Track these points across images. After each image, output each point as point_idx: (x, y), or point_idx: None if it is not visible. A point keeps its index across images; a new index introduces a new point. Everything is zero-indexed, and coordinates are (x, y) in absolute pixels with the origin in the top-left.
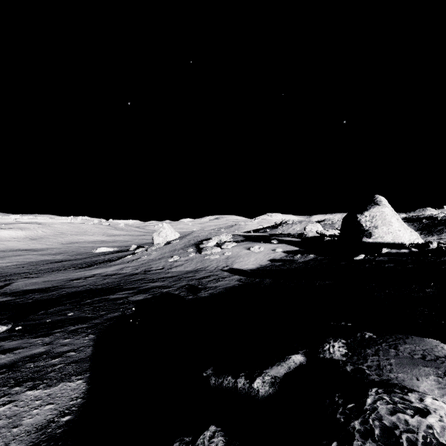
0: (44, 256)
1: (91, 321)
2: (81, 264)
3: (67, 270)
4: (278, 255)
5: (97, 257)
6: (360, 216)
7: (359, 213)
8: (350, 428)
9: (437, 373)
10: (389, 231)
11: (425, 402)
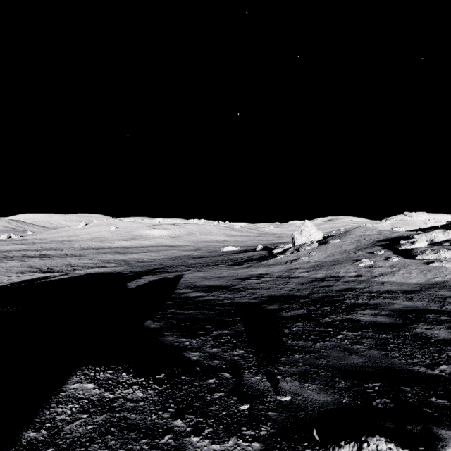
0: (184, 252)
1: None
2: (225, 261)
3: (220, 266)
4: None
5: (231, 255)
6: None
7: None
8: None
9: None
10: None
11: None
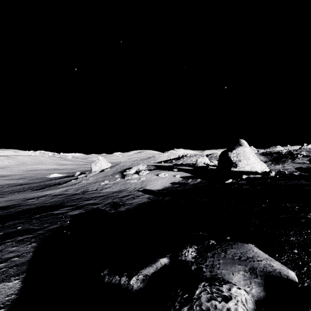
0: (9, 181)
1: (36, 232)
2: (36, 187)
3: (25, 192)
4: (177, 179)
5: (50, 181)
6: (230, 153)
7: (230, 151)
8: None
9: (245, 269)
10: (248, 163)
11: (231, 291)
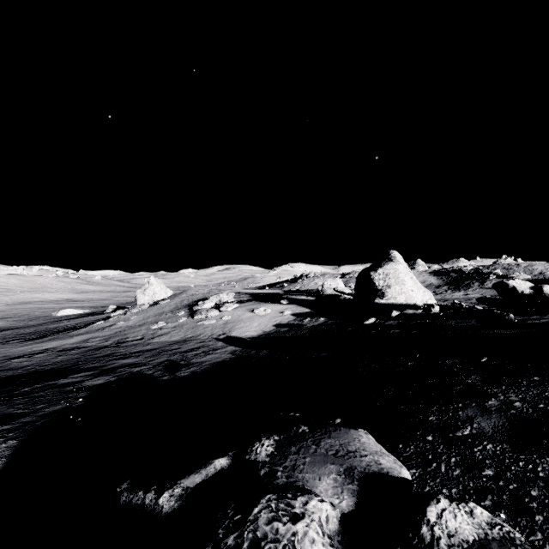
0: None
1: (19, 420)
2: (30, 334)
3: (7, 344)
4: (286, 319)
5: (58, 323)
6: (374, 273)
7: (373, 270)
8: (223, 545)
9: (339, 470)
10: (402, 291)
11: (308, 506)
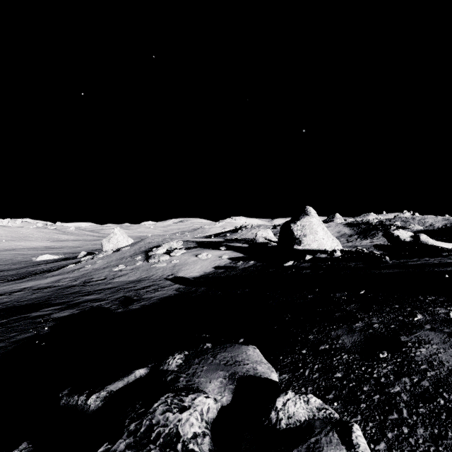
0: None
1: None
2: (12, 276)
3: None
4: (223, 262)
5: (36, 266)
6: (293, 225)
7: (293, 222)
8: (126, 430)
9: (225, 375)
10: (315, 239)
11: (195, 400)
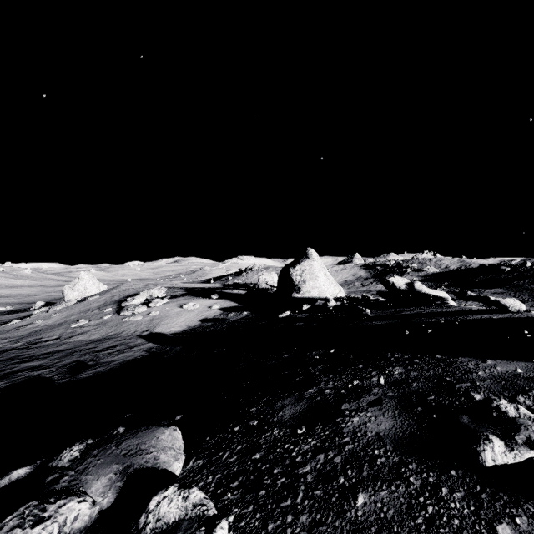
0: None
1: None
2: None
3: None
4: (213, 313)
5: None
6: (292, 270)
7: (292, 266)
8: None
9: (119, 469)
10: (316, 286)
11: (62, 508)
